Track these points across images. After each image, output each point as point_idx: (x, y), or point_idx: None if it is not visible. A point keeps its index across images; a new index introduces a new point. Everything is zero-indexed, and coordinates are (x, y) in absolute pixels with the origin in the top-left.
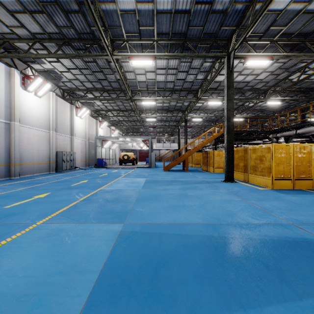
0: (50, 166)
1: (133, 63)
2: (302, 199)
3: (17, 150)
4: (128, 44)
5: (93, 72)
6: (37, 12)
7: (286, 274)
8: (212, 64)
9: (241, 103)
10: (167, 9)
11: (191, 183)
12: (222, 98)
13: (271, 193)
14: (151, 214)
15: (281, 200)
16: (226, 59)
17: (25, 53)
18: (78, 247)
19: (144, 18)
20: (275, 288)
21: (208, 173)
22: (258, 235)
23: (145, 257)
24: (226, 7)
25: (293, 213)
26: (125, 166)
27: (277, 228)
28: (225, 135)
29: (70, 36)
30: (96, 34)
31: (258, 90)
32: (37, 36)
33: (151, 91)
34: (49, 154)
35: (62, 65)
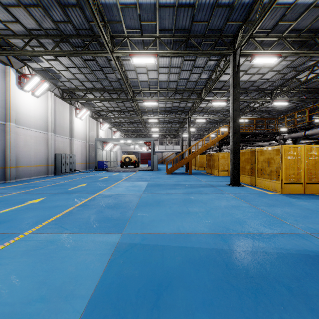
0: (48, 168)
1: (134, 60)
2: (315, 205)
3: (13, 152)
4: (129, 41)
5: (93, 71)
6: (32, 5)
7: (314, 300)
8: (217, 62)
9: (246, 104)
10: (170, 2)
11: (195, 187)
12: (226, 98)
13: (281, 197)
14: (152, 222)
15: (293, 206)
16: (232, 57)
17: (20, 50)
18: (67, 263)
19: (146, 12)
20: None
21: (212, 176)
22: (274, 248)
23: (144, 277)
24: (232, 0)
25: (309, 221)
26: (127, 169)
27: (294, 239)
28: (231, 136)
29: (68, 32)
30: (95, 30)
31: (264, 90)
32: (33, 32)
33: (154, 92)
34: (47, 156)
35: (60, 64)
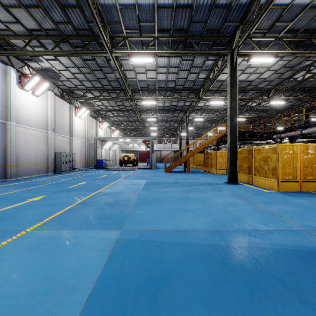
0: (48, 167)
1: (133, 60)
2: (311, 202)
3: (14, 151)
4: (128, 41)
5: (92, 70)
6: (33, 6)
7: (307, 293)
8: (215, 62)
9: (244, 103)
10: (168, 3)
11: (193, 185)
12: (224, 97)
13: (277, 195)
14: (151, 219)
15: (289, 203)
16: (229, 56)
17: (21, 50)
18: (68, 259)
19: (145, 13)
20: (297, 312)
21: (210, 174)
22: (269, 244)
23: (143, 271)
24: (230, 1)
25: (304, 218)
26: (126, 167)
27: (289, 235)
28: (229, 135)
29: (68, 33)
30: (94, 30)
31: (261, 89)
32: (33, 33)
33: (152, 91)
34: (47, 155)
35: (60, 63)
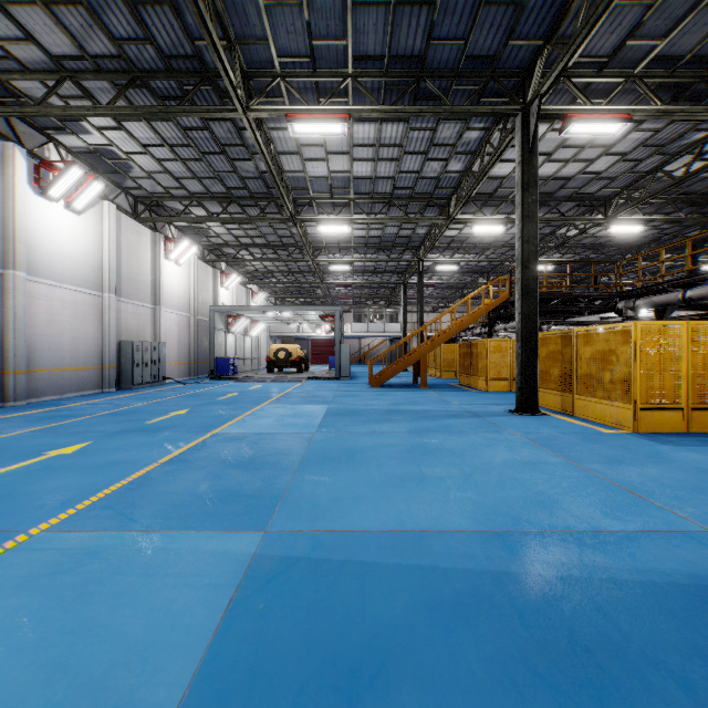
0: (103, 375)
1: (297, 128)
2: None
3: (23, 338)
4: (285, 84)
5: (204, 154)
6: (63, 1)
7: None
8: (485, 135)
9: (549, 229)
10: None
11: (436, 418)
12: (505, 217)
13: (634, 442)
14: (338, 503)
15: (666, 462)
16: (519, 120)
17: (38, 105)
18: (126, 612)
19: (324, 18)
20: None
21: (473, 392)
22: (633, 569)
23: (317, 648)
24: None
25: (707, 500)
26: (281, 376)
27: (680, 546)
28: (518, 301)
29: (147, 64)
30: (208, 58)
31: (590, 198)
32: (67, 64)
33: (341, 202)
34: (102, 347)
35: (129, 137)
